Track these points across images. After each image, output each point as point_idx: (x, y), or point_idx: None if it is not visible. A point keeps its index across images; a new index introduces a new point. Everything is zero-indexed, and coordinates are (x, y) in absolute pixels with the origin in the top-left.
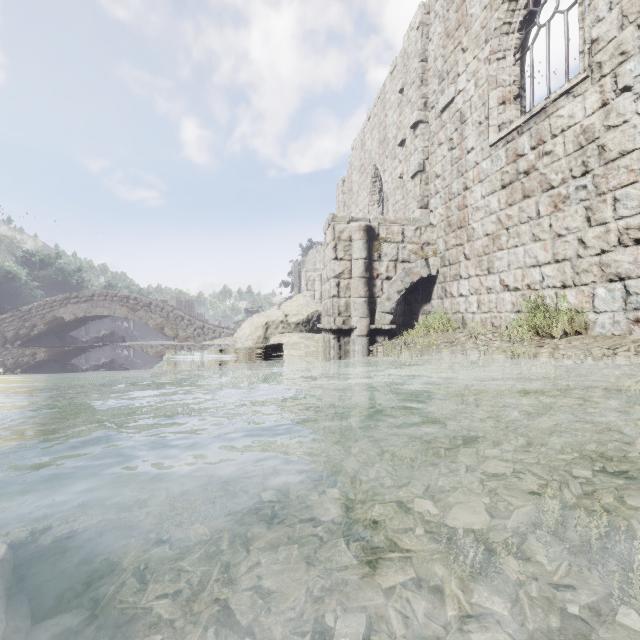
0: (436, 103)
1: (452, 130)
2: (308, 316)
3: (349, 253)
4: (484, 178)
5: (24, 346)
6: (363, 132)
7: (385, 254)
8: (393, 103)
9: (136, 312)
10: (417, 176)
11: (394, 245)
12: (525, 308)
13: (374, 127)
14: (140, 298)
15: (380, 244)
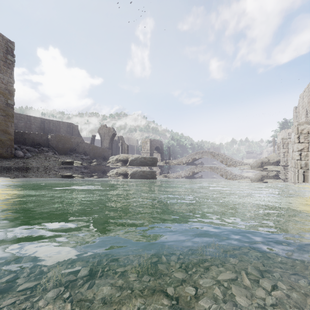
0: None
1: None
2: (277, 160)
3: (287, 147)
4: None
5: (187, 165)
6: (303, 94)
7: None
8: None
9: (214, 156)
10: None
11: None
12: None
13: (306, 95)
14: (215, 152)
15: None
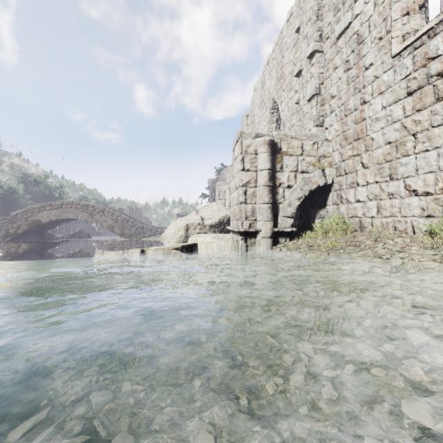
0: (331, 33)
1: (348, 52)
2: (220, 219)
3: (255, 165)
4: (385, 89)
5: (13, 241)
6: (263, 75)
7: (286, 165)
8: (289, 45)
9: (93, 216)
10: (313, 99)
11: (294, 158)
12: (439, 212)
13: (272, 69)
14: (96, 206)
15: (282, 157)
